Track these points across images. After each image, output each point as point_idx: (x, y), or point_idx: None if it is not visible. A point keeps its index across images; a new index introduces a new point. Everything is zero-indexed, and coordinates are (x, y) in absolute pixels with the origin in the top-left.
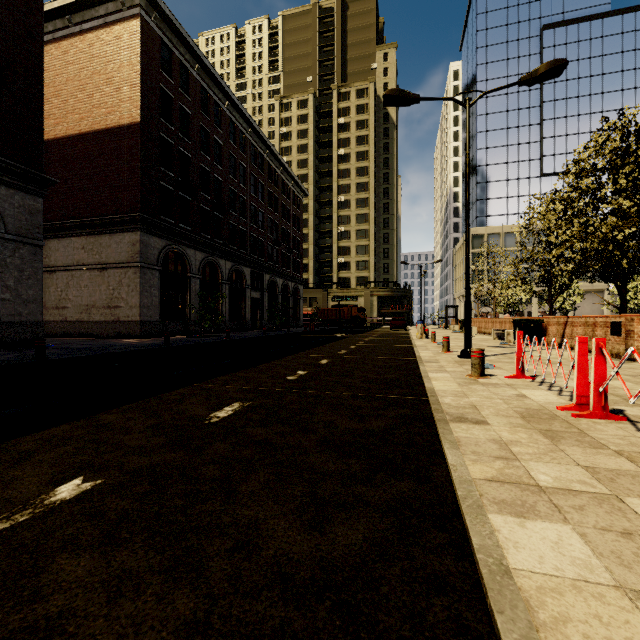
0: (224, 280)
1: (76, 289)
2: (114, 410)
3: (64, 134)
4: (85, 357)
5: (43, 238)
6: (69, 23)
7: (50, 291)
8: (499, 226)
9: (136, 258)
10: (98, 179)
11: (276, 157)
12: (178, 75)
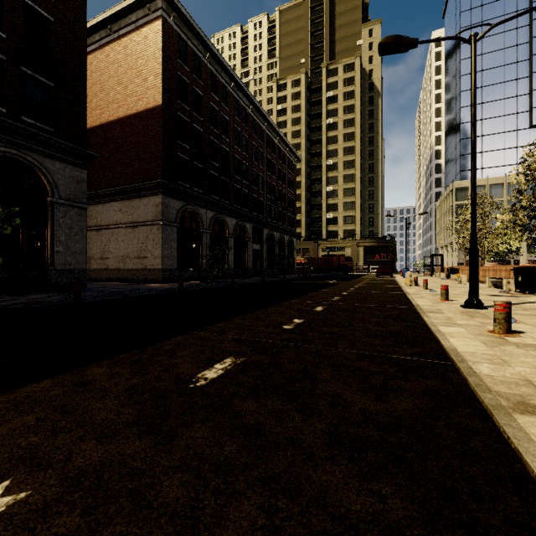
0: (230, 234)
1: (115, 243)
2: (105, 361)
3: (107, 120)
4: (112, 299)
5: (92, 204)
6: (110, 32)
7: (97, 245)
8: (484, 178)
9: (159, 217)
10: (131, 154)
11: (273, 128)
12: (192, 64)
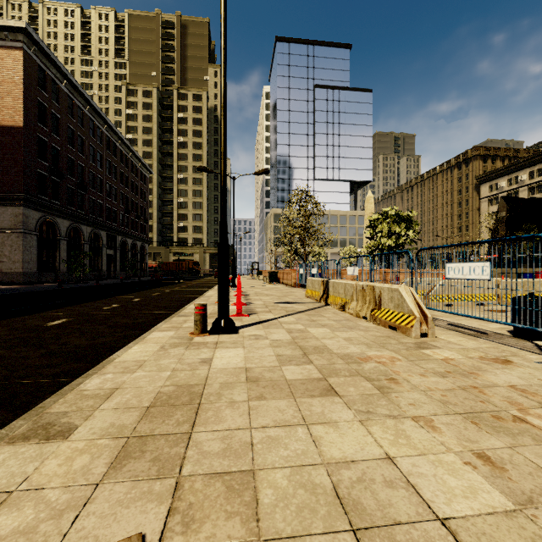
0: (85, 241)
1: None
2: (97, 301)
3: None
4: (20, 293)
5: None
6: None
7: None
8: None
9: (19, 226)
10: None
11: (127, 145)
12: (51, 89)
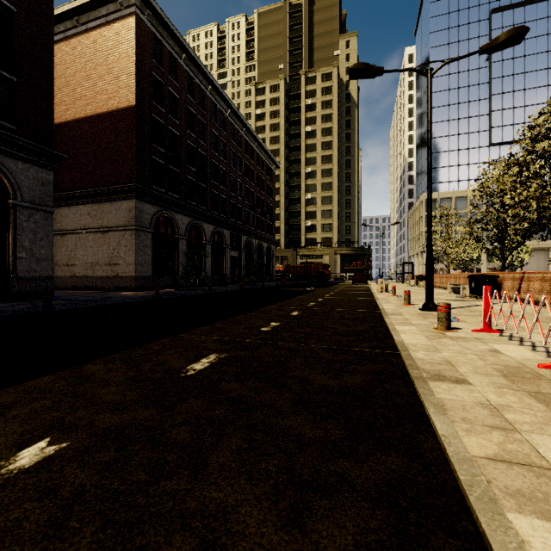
0: (207, 241)
1: (83, 249)
2: (98, 360)
3: (73, 118)
4: (86, 308)
5: (56, 206)
6: (77, 23)
7: (62, 251)
8: (451, 191)
9: (132, 222)
10: (101, 155)
11: (252, 134)
12: (168, 64)
